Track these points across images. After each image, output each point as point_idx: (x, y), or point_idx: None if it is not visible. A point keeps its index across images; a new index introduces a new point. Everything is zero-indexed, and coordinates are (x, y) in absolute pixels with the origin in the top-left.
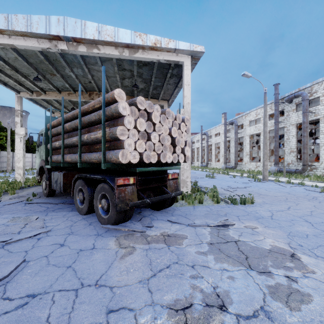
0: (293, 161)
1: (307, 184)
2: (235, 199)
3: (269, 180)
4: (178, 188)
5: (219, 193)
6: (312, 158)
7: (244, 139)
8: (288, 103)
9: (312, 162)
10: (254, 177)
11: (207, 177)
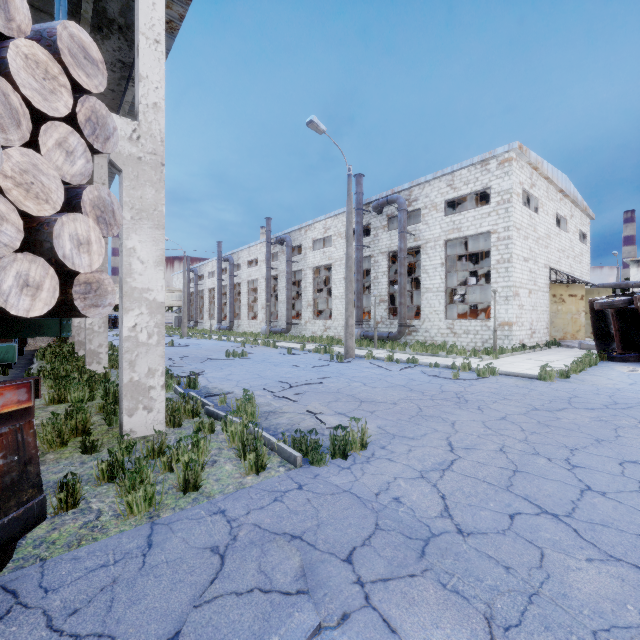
0: (384, 318)
1: (420, 362)
2: (315, 442)
3: (355, 357)
4: (33, 469)
5: (261, 412)
6: (408, 313)
7: (304, 275)
8: (376, 214)
9: (411, 320)
10: (329, 352)
11: (230, 356)
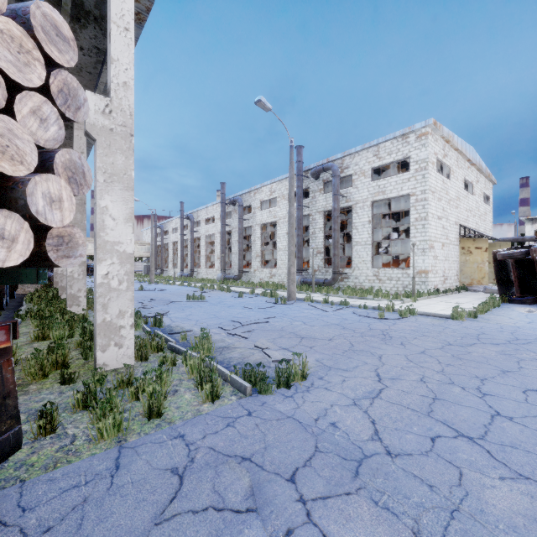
0: (320, 266)
1: (351, 304)
2: (262, 374)
3: (296, 300)
4: (11, 402)
5: (216, 347)
6: (340, 263)
7: (253, 230)
8: (314, 179)
9: (343, 269)
10: (274, 295)
11: (191, 299)
